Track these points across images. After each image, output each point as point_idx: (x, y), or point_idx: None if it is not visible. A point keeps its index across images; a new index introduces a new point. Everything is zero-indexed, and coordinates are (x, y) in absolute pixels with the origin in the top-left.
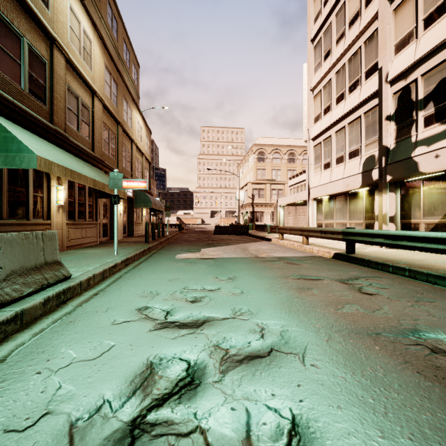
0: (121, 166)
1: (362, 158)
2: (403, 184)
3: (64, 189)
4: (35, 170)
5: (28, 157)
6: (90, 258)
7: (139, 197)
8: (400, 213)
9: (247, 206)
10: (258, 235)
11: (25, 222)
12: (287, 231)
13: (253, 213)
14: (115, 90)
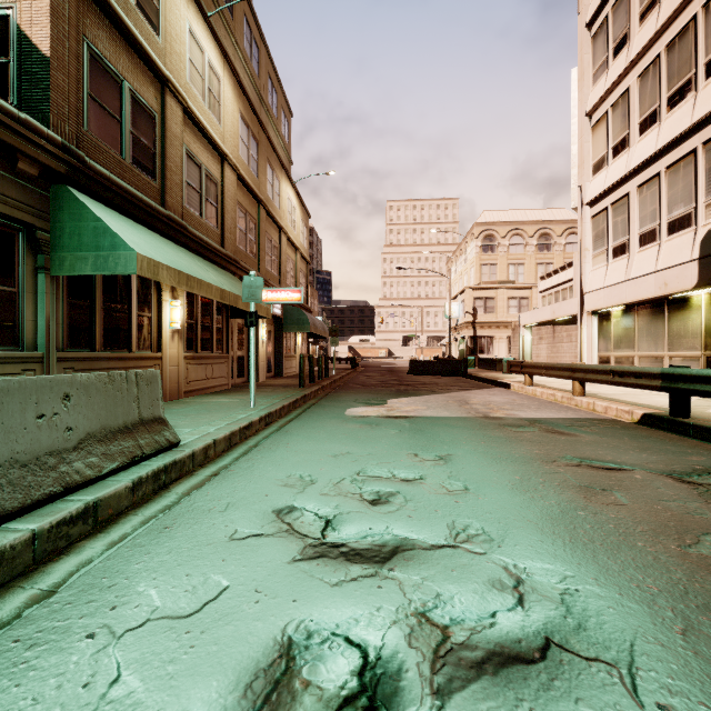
0: (264, 268)
1: (699, 231)
2: None
3: (181, 306)
4: (140, 277)
5: (126, 256)
6: (214, 412)
7: (291, 316)
8: None
9: (465, 328)
10: (484, 376)
11: (126, 355)
12: (541, 371)
13: (474, 339)
14: (255, 151)
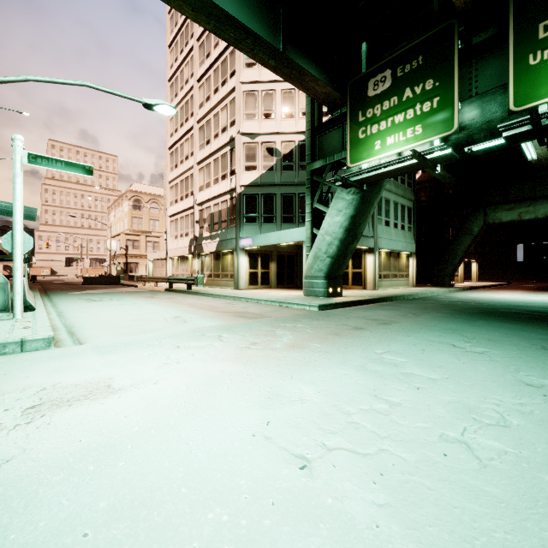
0: None
1: (190, 238)
2: (202, 255)
3: None
4: None
5: None
6: None
7: None
8: (201, 269)
9: (120, 257)
10: (128, 284)
11: None
12: (147, 279)
13: (127, 264)
14: None
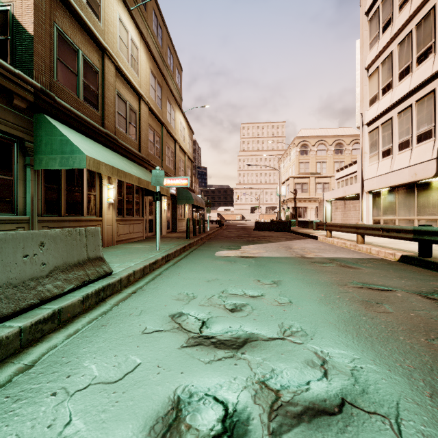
0: (165, 165)
1: (437, 140)
2: None
3: (114, 188)
4: (89, 171)
5: (79, 157)
6: (134, 253)
7: (182, 194)
8: None
9: (289, 202)
10: (301, 232)
11: (80, 219)
12: (337, 228)
13: (295, 209)
14: (159, 93)
